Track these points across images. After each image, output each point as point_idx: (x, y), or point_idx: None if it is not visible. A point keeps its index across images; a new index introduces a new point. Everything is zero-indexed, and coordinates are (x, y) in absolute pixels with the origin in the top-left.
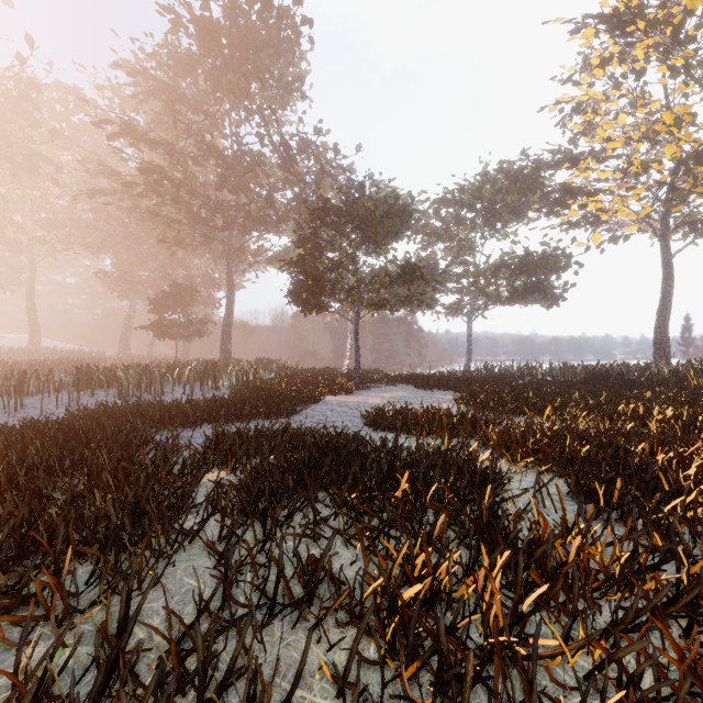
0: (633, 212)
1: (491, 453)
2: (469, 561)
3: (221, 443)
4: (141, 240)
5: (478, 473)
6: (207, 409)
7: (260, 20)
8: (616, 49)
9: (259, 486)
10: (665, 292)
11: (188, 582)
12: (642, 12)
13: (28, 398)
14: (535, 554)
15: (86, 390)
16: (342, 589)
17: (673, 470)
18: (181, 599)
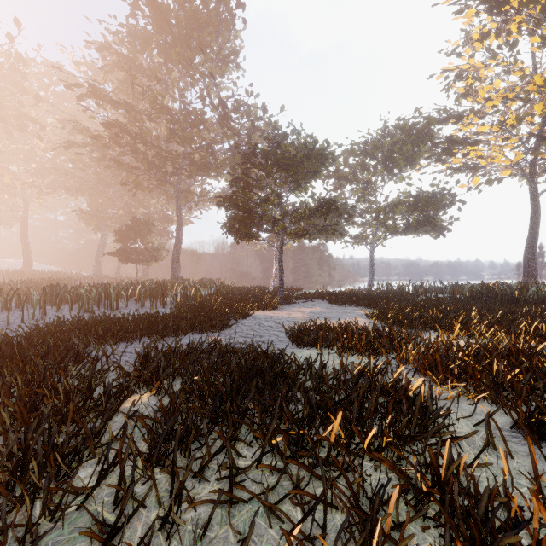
0: (507, 159)
1: (414, 373)
2: None
3: (149, 362)
4: (109, 184)
5: (416, 408)
6: (147, 324)
7: (203, 4)
8: (494, 25)
9: (173, 425)
10: (533, 224)
11: None
12: None
13: (4, 312)
14: None
15: (56, 305)
16: None
17: None
18: None
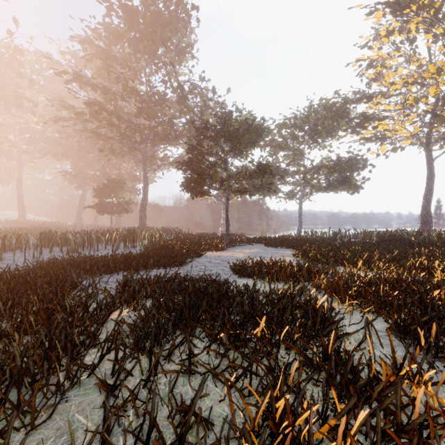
0: (408, 131)
1: (324, 295)
2: (323, 406)
3: (128, 287)
4: (89, 150)
5: (319, 315)
6: (123, 261)
7: (165, 7)
8: (397, 25)
9: (149, 326)
10: (428, 183)
11: (78, 419)
12: None
13: (8, 253)
14: (383, 402)
15: (48, 247)
16: (210, 428)
17: None
18: (68, 439)
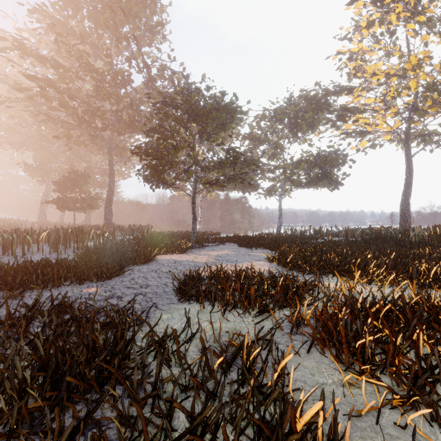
0: (388, 125)
1: (310, 348)
2: None
3: None
4: (51, 140)
5: None
6: (15, 274)
7: None
8: (378, 15)
9: None
10: (407, 180)
11: None
12: None
13: None
14: None
15: None
16: None
17: None
18: None
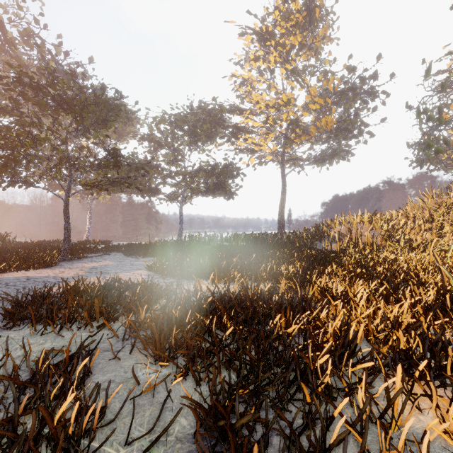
0: (269, 148)
1: (132, 348)
2: None
3: None
4: None
5: None
6: None
7: None
8: (262, 53)
9: None
10: (283, 194)
11: None
12: (273, 35)
13: None
14: None
15: None
16: None
17: (310, 360)
18: None
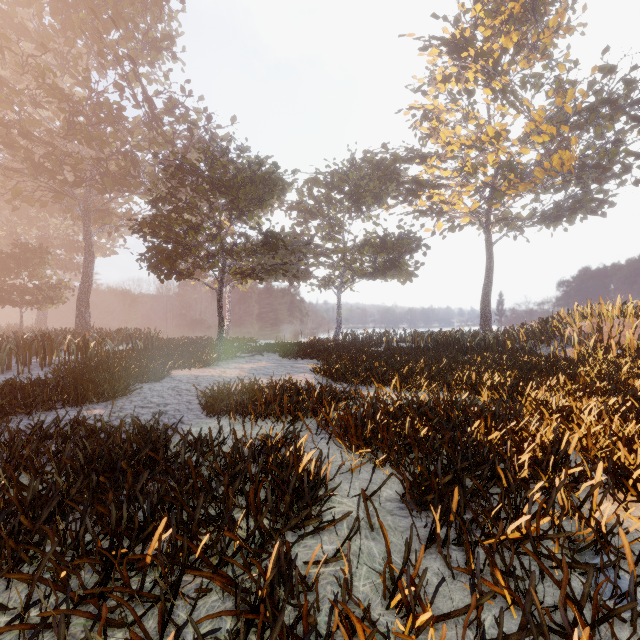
0: (466, 206)
1: (329, 440)
2: None
3: None
4: None
5: (289, 492)
6: None
7: None
8: (454, 70)
9: None
10: (488, 273)
11: None
12: (472, 42)
13: None
14: None
15: None
16: None
17: (509, 457)
18: None
